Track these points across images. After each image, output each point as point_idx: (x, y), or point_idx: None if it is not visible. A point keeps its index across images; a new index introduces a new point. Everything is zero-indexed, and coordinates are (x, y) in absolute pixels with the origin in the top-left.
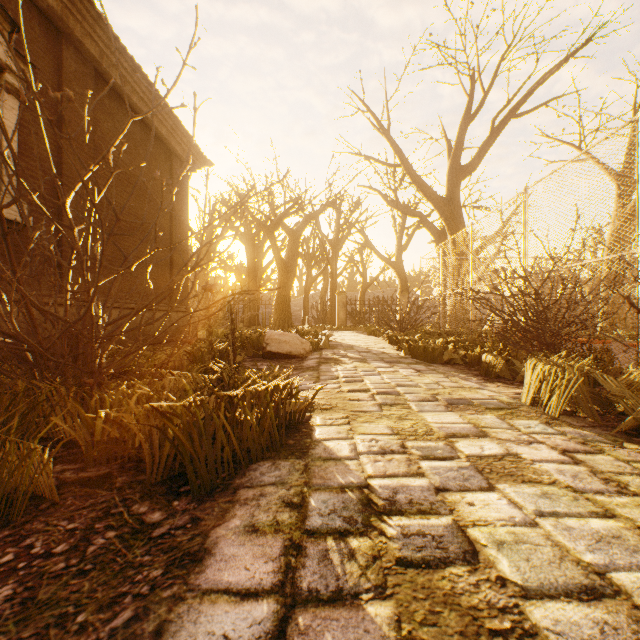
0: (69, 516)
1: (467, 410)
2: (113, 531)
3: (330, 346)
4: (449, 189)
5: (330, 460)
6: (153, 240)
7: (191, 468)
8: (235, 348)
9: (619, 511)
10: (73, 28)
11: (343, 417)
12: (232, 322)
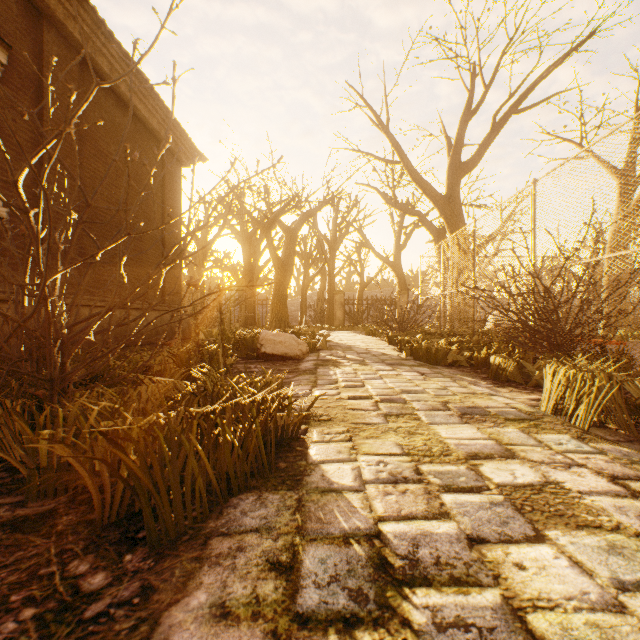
0: None
1: (484, 421)
2: (32, 608)
3: (328, 347)
4: (449, 186)
5: (329, 492)
6: (144, 237)
7: (149, 510)
8: (225, 350)
9: None
10: (54, 9)
11: (344, 431)
12: (222, 322)
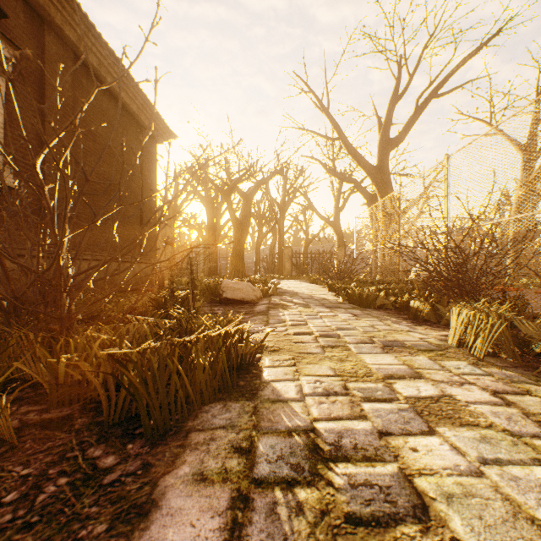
0: (25, 461)
1: (401, 352)
2: (65, 477)
3: (278, 293)
4: (379, 159)
5: (278, 402)
6: (125, 202)
7: (145, 412)
8: (194, 295)
9: None
10: (54, 16)
11: (289, 358)
12: (192, 272)
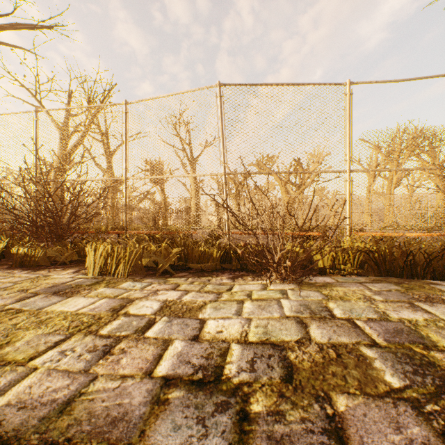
0: None
1: (80, 291)
2: None
3: None
4: None
5: (72, 404)
6: None
7: None
8: None
9: (238, 298)
10: None
11: None
12: None
